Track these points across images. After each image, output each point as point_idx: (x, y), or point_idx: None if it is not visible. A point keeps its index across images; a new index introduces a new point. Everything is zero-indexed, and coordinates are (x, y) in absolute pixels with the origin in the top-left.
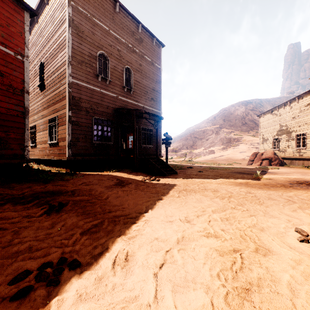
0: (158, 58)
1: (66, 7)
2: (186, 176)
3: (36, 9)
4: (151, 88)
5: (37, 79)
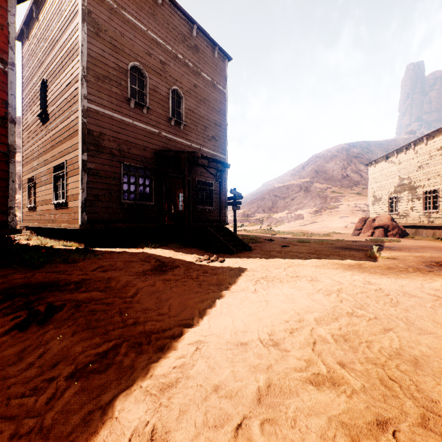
0: (221, 77)
1: None
2: (264, 253)
3: None
4: (211, 122)
5: (37, 105)
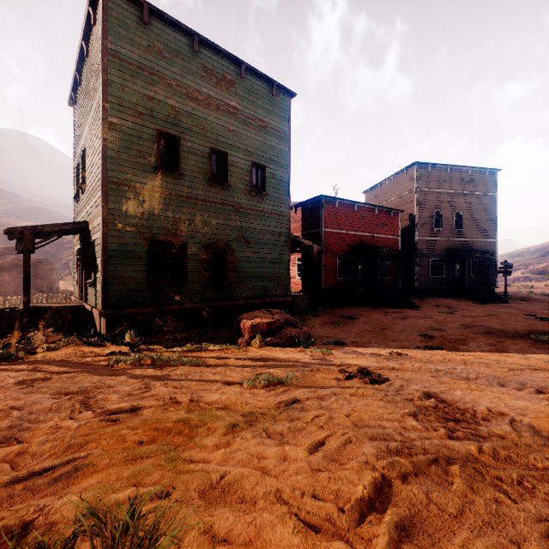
0: (492, 186)
1: (413, 192)
2: (514, 304)
3: (381, 182)
4: (483, 220)
5: None
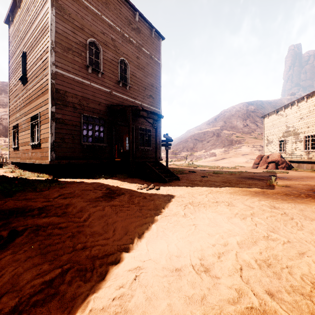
0: (157, 51)
1: None
2: (189, 182)
3: None
4: (149, 84)
5: (19, 71)
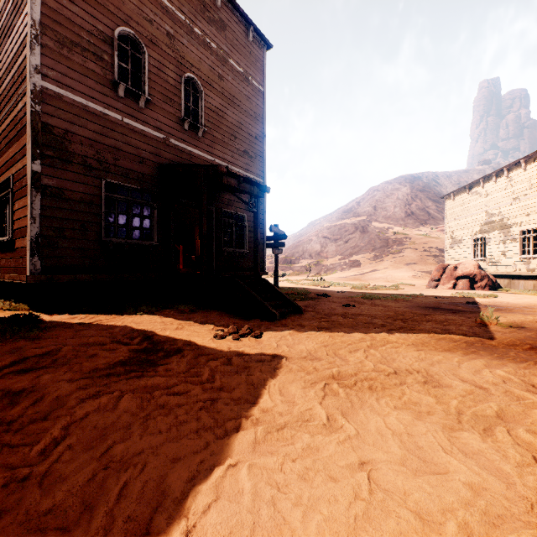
0: (258, 69)
1: None
2: (323, 319)
3: None
4: (244, 131)
5: None
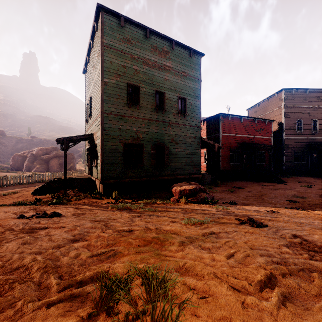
0: None
1: (281, 108)
2: None
3: (259, 103)
4: None
5: None
